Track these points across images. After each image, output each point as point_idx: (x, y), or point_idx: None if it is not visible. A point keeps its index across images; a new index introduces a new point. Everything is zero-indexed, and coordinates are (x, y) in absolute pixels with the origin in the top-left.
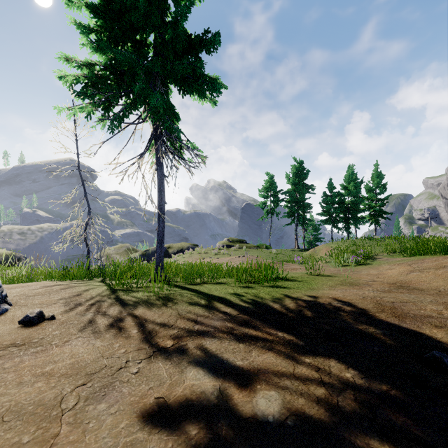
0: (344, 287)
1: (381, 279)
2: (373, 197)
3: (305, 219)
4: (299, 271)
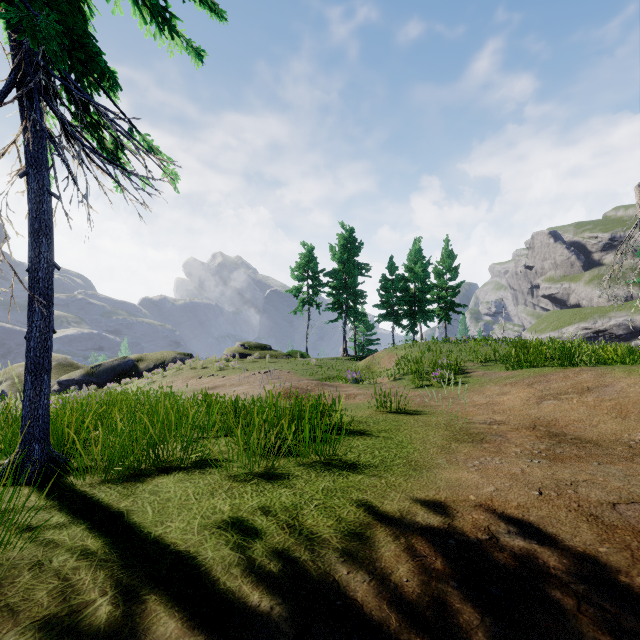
0: (467, 449)
1: (504, 416)
2: (443, 284)
3: (357, 313)
4: (360, 399)
